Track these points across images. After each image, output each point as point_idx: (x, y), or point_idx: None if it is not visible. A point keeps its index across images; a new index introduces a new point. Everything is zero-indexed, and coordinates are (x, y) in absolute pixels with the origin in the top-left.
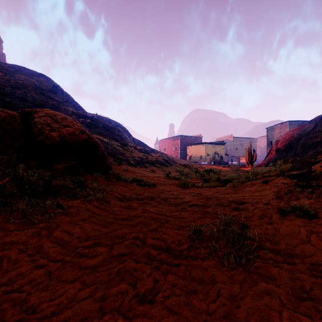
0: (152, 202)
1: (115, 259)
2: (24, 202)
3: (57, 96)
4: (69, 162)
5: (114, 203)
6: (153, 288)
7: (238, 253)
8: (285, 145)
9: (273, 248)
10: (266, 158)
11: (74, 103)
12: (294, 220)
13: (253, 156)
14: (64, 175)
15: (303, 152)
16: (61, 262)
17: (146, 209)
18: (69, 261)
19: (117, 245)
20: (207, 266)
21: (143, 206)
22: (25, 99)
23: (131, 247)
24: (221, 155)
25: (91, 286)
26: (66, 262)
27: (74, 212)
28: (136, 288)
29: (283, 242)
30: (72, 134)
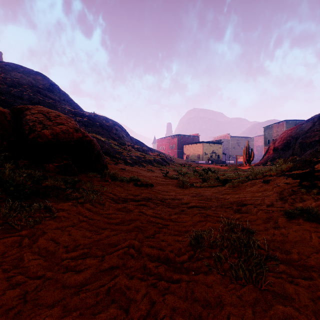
0: (149, 203)
1: (106, 274)
2: (7, 205)
3: (54, 94)
4: (62, 161)
5: (109, 205)
6: (148, 313)
7: (246, 265)
8: (282, 144)
9: (285, 258)
10: (264, 157)
11: (71, 102)
12: (302, 224)
13: (251, 155)
14: (56, 175)
15: (301, 151)
16: (41, 280)
17: (143, 212)
18: (51, 278)
19: (109, 255)
20: (211, 283)
21: (140, 208)
22: (21, 98)
23: (125, 258)
24: (218, 154)
25: (74, 311)
26: (47, 279)
27: (63, 216)
28: (128, 314)
29: (294, 250)
30: (65, 132)
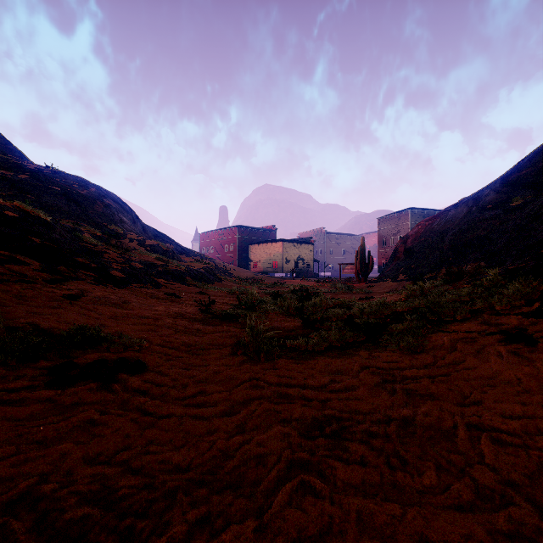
0: None
1: None
2: None
3: None
4: None
5: None
6: None
7: None
8: (420, 244)
9: None
10: (390, 266)
11: None
12: None
13: (368, 262)
14: None
15: (456, 255)
16: None
17: None
18: None
19: None
20: None
21: None
22: None
23: None
24: (308, 261)
25: None
26: None
27: None
28: None
29: None
30: None
